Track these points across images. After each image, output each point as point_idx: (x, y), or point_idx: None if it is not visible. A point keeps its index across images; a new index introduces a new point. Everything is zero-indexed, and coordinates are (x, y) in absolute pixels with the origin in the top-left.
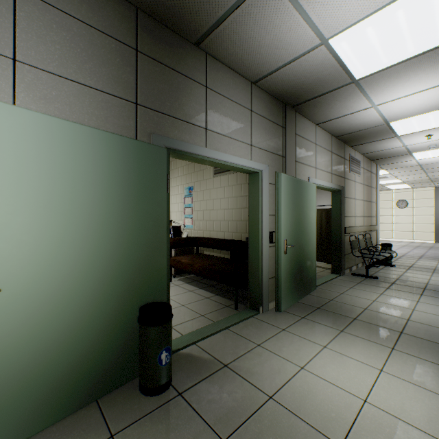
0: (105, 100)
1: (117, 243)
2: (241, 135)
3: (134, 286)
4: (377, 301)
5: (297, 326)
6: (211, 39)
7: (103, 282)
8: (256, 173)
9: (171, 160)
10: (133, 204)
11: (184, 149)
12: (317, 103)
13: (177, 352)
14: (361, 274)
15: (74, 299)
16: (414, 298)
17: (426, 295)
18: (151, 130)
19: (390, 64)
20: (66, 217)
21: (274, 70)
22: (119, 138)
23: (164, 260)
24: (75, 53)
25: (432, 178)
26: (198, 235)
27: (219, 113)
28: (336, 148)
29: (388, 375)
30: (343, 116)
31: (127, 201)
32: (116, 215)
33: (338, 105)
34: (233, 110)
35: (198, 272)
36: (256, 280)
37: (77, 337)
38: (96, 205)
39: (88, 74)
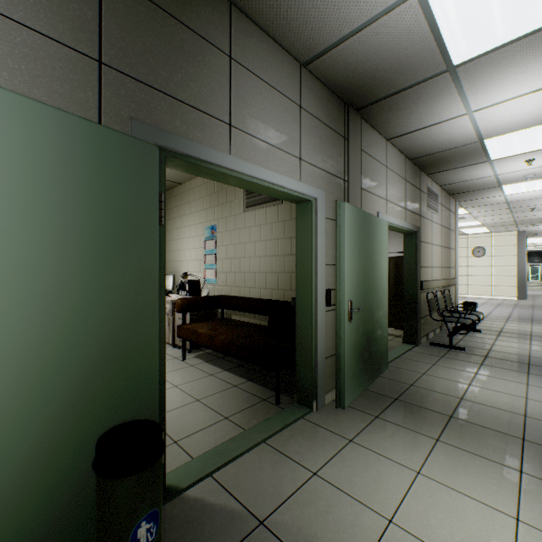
0: (31, 43)
1: (50, 316)
2: (285, 142)
3: (89, 396)
4: (474, 385)
5: (370, 432)
6: None
7: (16, 397)
8: (308, 202)
9: (187, 190)
10: (87, 241)
11: (191, 153)
12: (393, 104)
13: (179, 497)
14: (442, 343)
15: None
16: (521, 378)
17: (536, 375)
18: (131, 114)
19: (507, 40)
20: None
21: (335, 42)
22: (54, 114)
23: (152, 344)
24: None
25: (517, 219)
26: (224, 293)
27: (251, 103)
28: (411, 175)
29: (532, 530)
30: (425, 128)
31: (75, 236)
32: (49, 263)
33: (421, 110)
34: (273, 101)
35: (222, 348)
36: (308, 362)
37: None
38: None
39: None
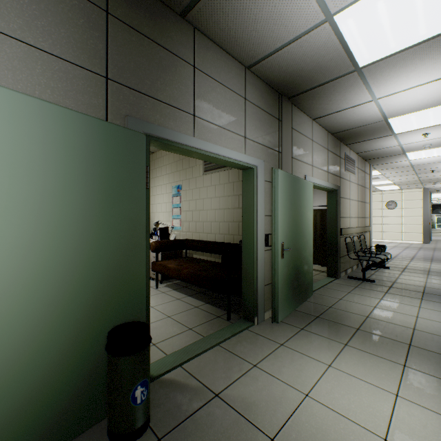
0: (64, 69)
1: (78, 250)
2: (234, 125)
3: (101, 304)
4: (378, 307)
5: (296, 339)
6: (200, 8)
7: (59, 302)
8: (251, 169)
9: (158, 157)
10: (101, 201)
11: (167, 137)
12: (316, 94)
13: (159, 379)
14: (357, 277)
15: (14, 327)
16: (415, 303)
17: (427, 300)
18: (127, 112)
19: (398, 50)
20: (2, 217)
21: (270, 52)
22: (80, 117)
23: (142, 270)
24: (20, 4)
25: (422, 179)
26: (187, 237)
27: (209, 98)
28: (332, 146)
29: (406, 402)
30: (341, 111)
31: (93, 197)
32: (78, 215)
33: (337, 98)
34: (225, 96)
35: (186, 279)
36: (251, 288)
37: (18, 377)
38: (48, 202)
39: (40, 33)
